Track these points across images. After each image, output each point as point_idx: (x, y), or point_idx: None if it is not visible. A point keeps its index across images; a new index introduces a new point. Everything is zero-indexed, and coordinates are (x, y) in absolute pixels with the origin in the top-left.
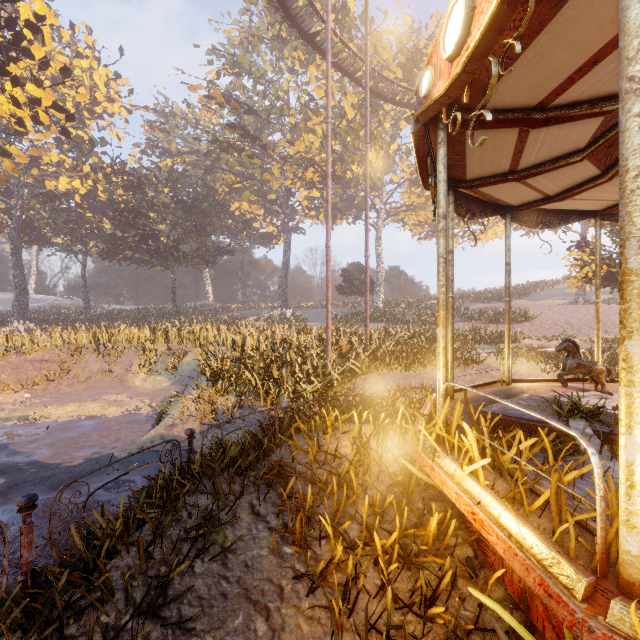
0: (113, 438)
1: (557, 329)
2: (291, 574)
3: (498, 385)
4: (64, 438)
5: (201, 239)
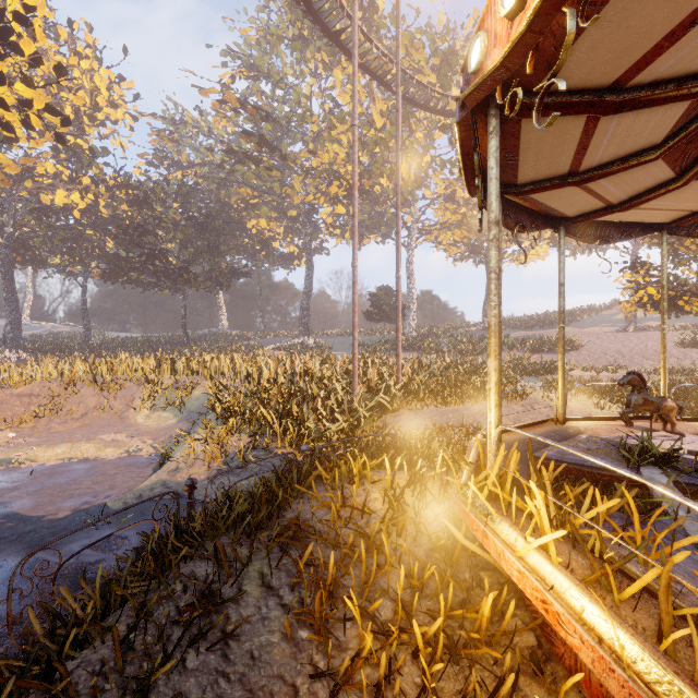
0: (107, 485)
1: (607, 359)
2: (308, 669)
3: (551, 424)
4: (51, 485)
5: (214, 260)
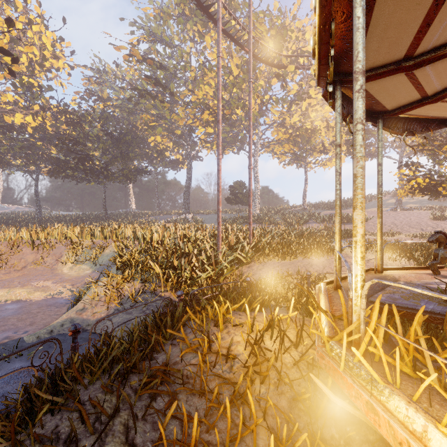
0: (28, 322)
1: (386, 228)
2: None
3: (372, 273)
4: None
5: (125, 162)
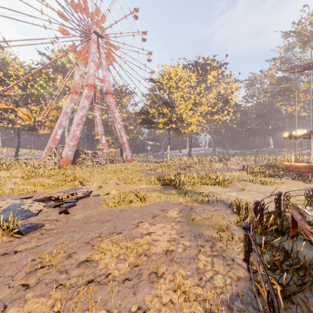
0: None
1: None
2: None
3: None
4: None
5: (267, 127)
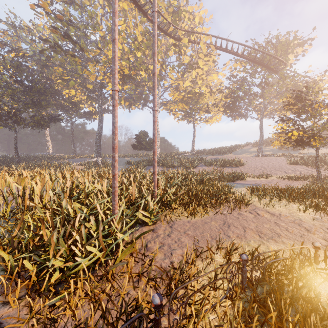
0: None
1: (259, 170)
2: None
3: None
4: None
5: (37, 109)
